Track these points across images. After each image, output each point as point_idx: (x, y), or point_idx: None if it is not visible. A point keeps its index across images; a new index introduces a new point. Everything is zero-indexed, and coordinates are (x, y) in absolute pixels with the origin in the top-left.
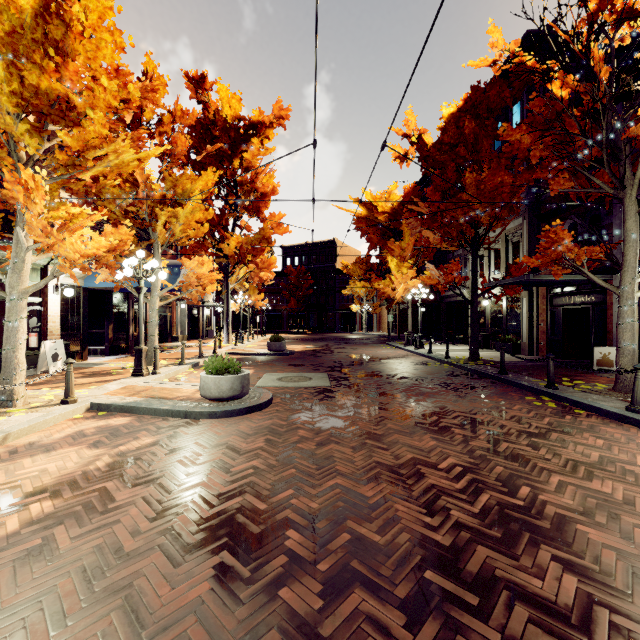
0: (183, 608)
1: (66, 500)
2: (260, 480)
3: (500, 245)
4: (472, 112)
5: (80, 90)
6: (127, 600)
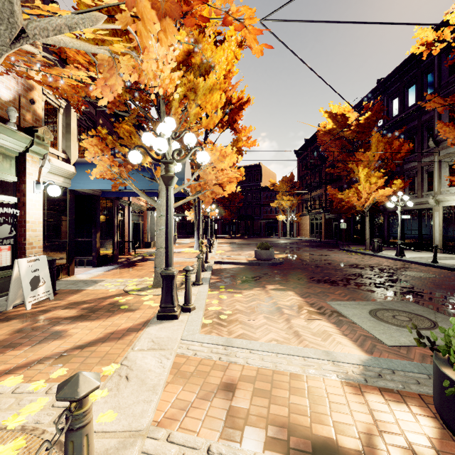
0: None
1: None
2: None
3: None
4: None
5: None
6: None
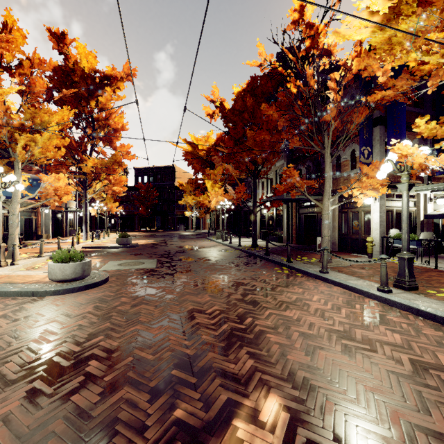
0: None
1: None
2: (81, 333)
3: (273, 176)
4: (252, 92)
5: None
6: None
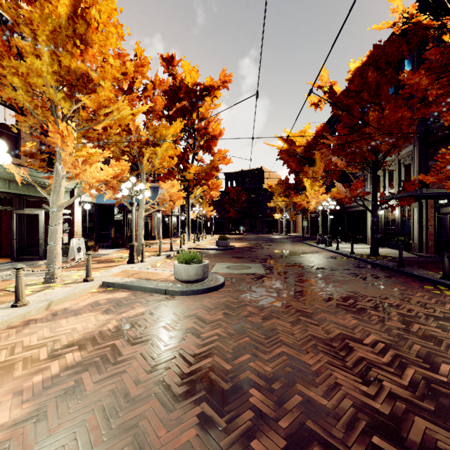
0: (177, 449)
1: (89, 352)
2: (223, 345)
3: (393, 167)
4: (373, 65)
5: (95, 68)
6: (135, 438)
